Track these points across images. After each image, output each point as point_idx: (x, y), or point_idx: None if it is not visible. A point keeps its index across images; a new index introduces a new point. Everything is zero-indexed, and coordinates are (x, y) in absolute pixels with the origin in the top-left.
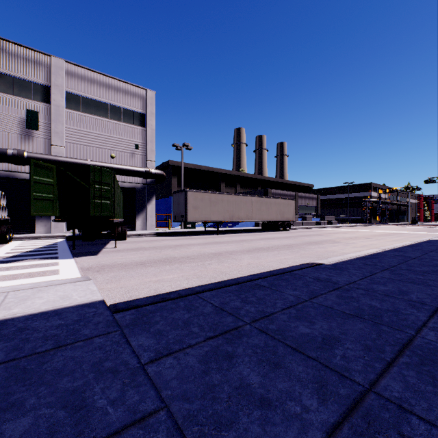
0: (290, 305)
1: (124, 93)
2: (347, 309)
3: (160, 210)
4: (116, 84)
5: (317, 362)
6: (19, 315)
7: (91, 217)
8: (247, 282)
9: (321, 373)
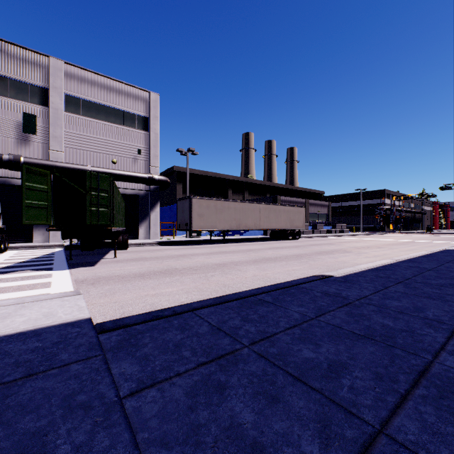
0: (294, 324)
1: (126, 96)
2: (357, 329)
3: (165, 218)
4: (118, 86)
5: (321, 395)
6: None
7: (88, 226)
8: (249, 297)
9: (325, 409)
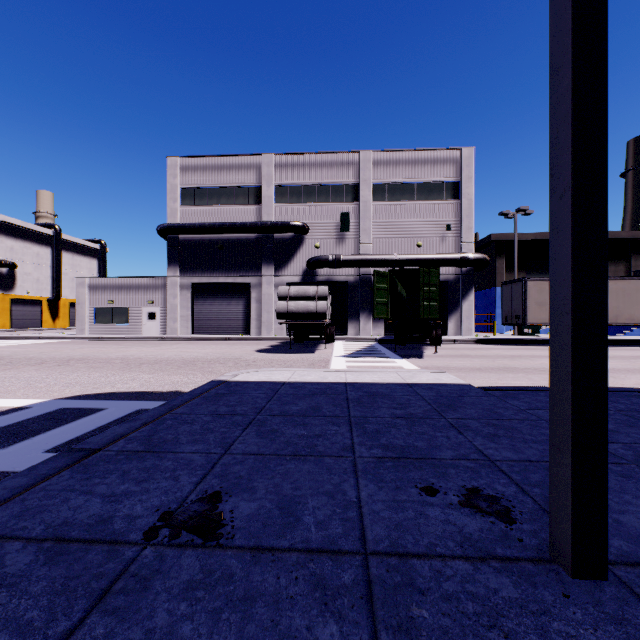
0: None
1: (432, 164)
2: None
3: (475, 307)
4: (423, 156)
5: None
6: (420, 382)
7: (418, 320)
8: (622, 392)
9: None
